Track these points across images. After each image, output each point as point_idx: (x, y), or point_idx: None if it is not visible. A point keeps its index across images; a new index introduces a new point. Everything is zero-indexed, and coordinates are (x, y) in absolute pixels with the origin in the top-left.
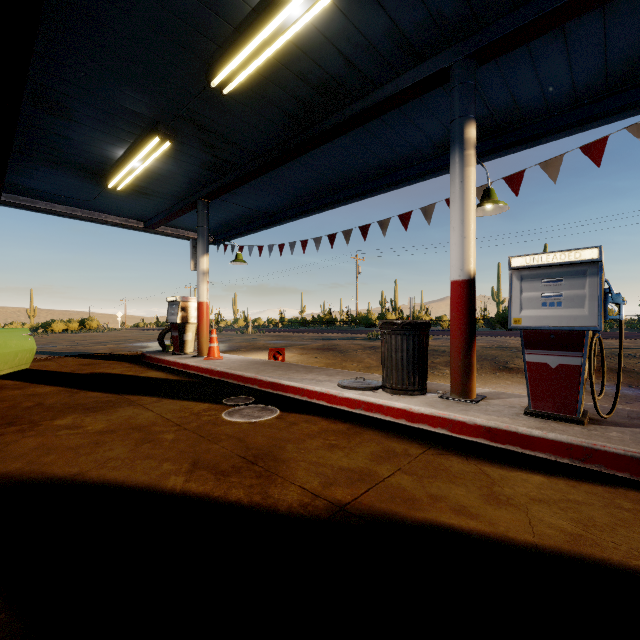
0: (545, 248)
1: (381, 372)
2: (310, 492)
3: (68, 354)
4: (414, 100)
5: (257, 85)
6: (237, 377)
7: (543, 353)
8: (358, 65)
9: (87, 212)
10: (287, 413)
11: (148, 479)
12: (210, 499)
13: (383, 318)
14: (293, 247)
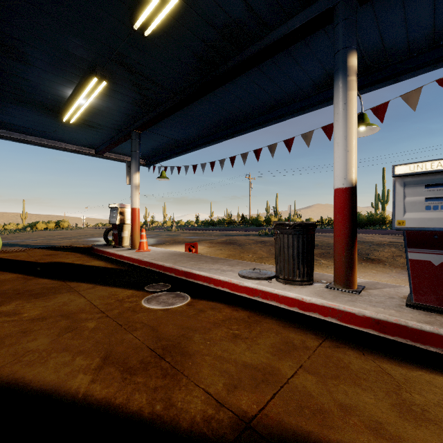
0: (383, 170)
1: (271, 262)
2: (214, 399)
3: (39, 246)
4: (300, 43)
5: (172, 29)
6: (159, 266)
7: (426, 252)
8: (256, 9)
9: (51, 141)
10: (196, 300)
11: (55, 378)
12: (110, 409)
13: (268, 220)
14: (204, 167)
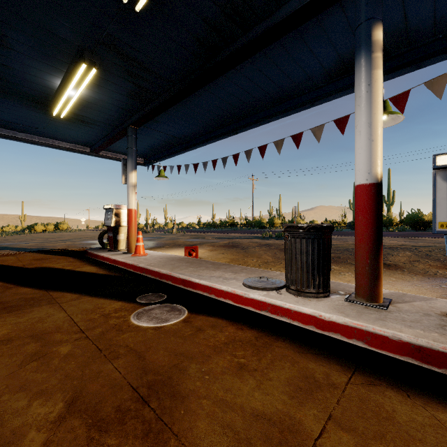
0: (389, 171)
1: (277, 267)
2: None
3: (31, 250)
4: (313, 22)
5: (168, 5)
6: (154, 273)
7: None
8: None
9: (43, 139)
10: (194, 315)
11: None
12: None
13: (272, 222)
14: (205, 165)
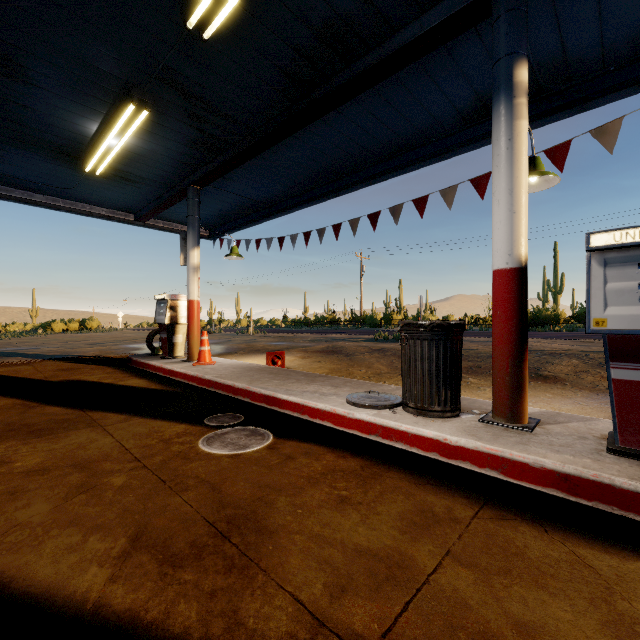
0: (555, 246)
1: (394, 380)
2: (309, 612)
3: (52, 357)
4: (440, 50)
5: (246, 30)
6: (227, 387)
7: (639, 368)
8: None
9: (70, 202)
10: (282, 440)
11: (52, 574)
12: (136, 630)
13: (389, 318)
14: (294, 240)
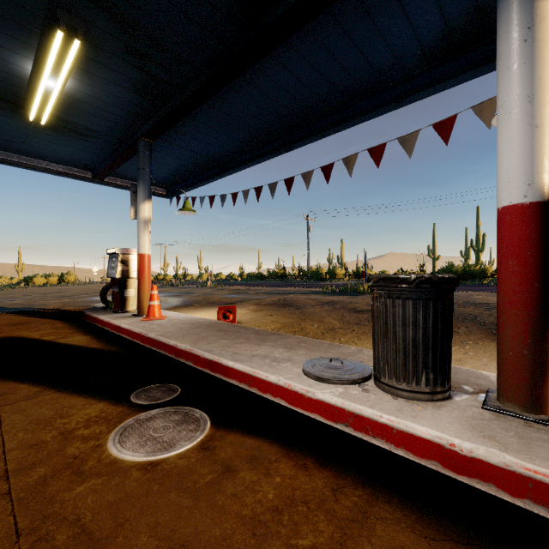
0: (477, 210)
1: (349, 337)
2: None
3: (12, 310)
4: None
5: None
6: (169, 348)
7: None
8: None
9: (25, 158)
10: (221, 431)
11: None
12: None
13: (333, 273)
14: (246, 195)
